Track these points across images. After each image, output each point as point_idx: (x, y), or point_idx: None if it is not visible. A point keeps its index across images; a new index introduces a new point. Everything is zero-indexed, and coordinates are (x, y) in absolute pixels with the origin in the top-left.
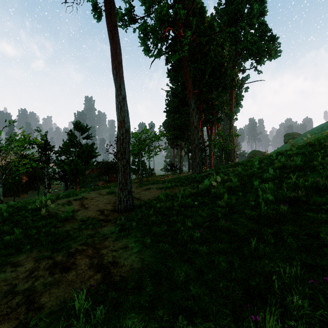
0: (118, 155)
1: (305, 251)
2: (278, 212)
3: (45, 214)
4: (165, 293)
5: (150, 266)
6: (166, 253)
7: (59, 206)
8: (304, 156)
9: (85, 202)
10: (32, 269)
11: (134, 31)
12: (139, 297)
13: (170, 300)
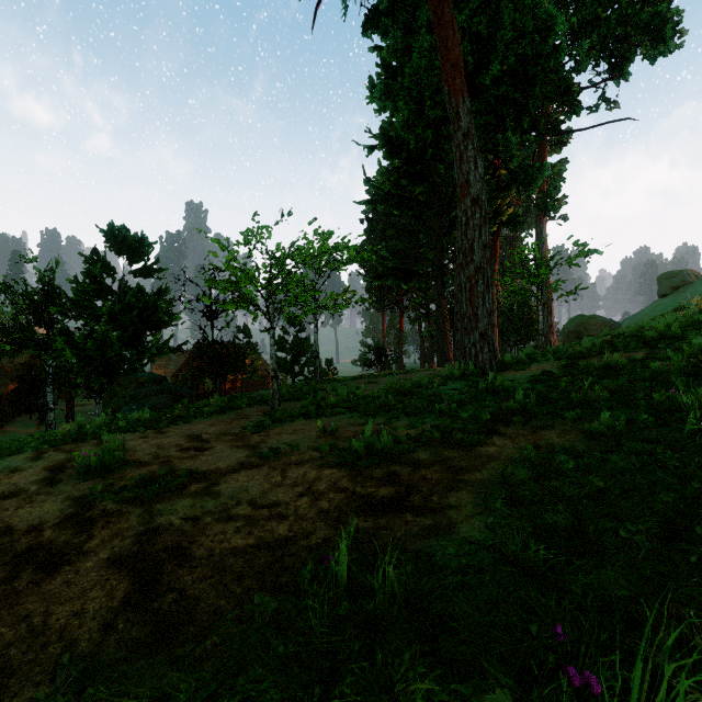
0: None
1: None
2: None
3: None
4: None
5: None
6: None
7: None
8: None
9: None
10: None
11: None
12: None
13: None
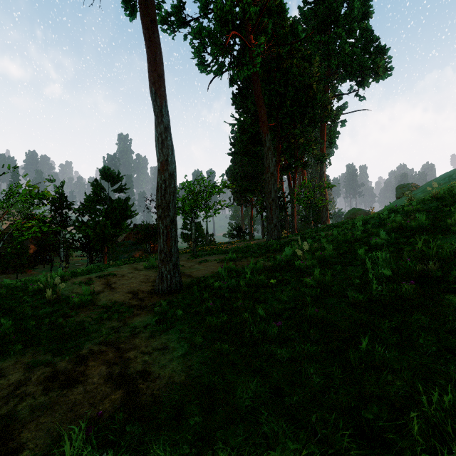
0: (159, 211)
1: (451, 359)
2: (399, 295)
3: (51, 298)
4: (220, 428)
5: (199, 379)
6: (225, 359)
7: (74, 286)
8: (430, 213)
9: (112, 280)
10: (18, 383)
11: (185, 38)
12: (177, 434)
13: (227, 442)
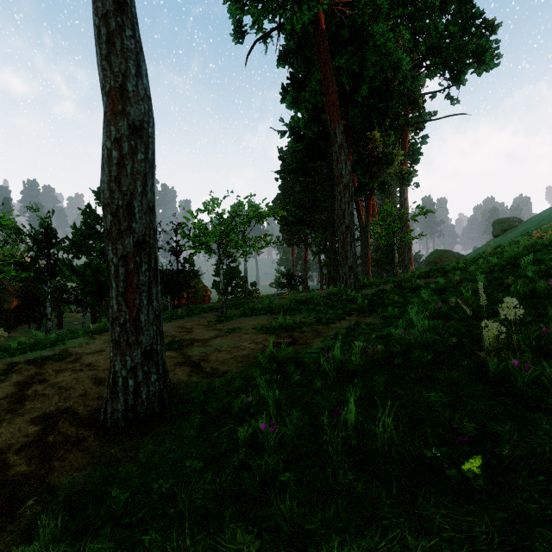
0: (105, 219)
1: None
2: None
3: None
4: None
5: None
6: None
7: None
8: None
9: (46, 371)
10: None
11: None
12: None
13: None
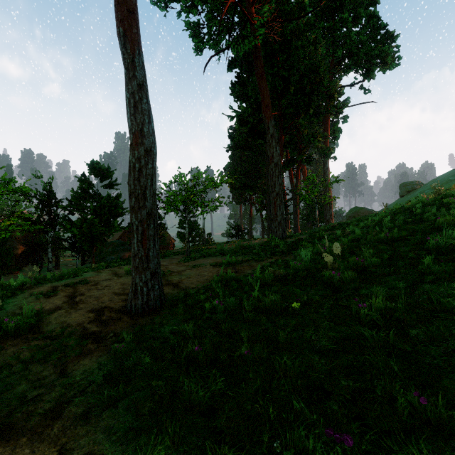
0: (131, 200)
1: None
2: None
3: None
4: None
5: None
6: None
7: (29, 299)
8: None
9: (80, 290)
10: None
11: (178, 15)
12: None
13: None
